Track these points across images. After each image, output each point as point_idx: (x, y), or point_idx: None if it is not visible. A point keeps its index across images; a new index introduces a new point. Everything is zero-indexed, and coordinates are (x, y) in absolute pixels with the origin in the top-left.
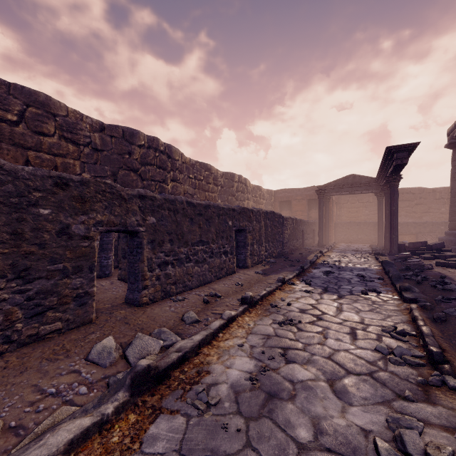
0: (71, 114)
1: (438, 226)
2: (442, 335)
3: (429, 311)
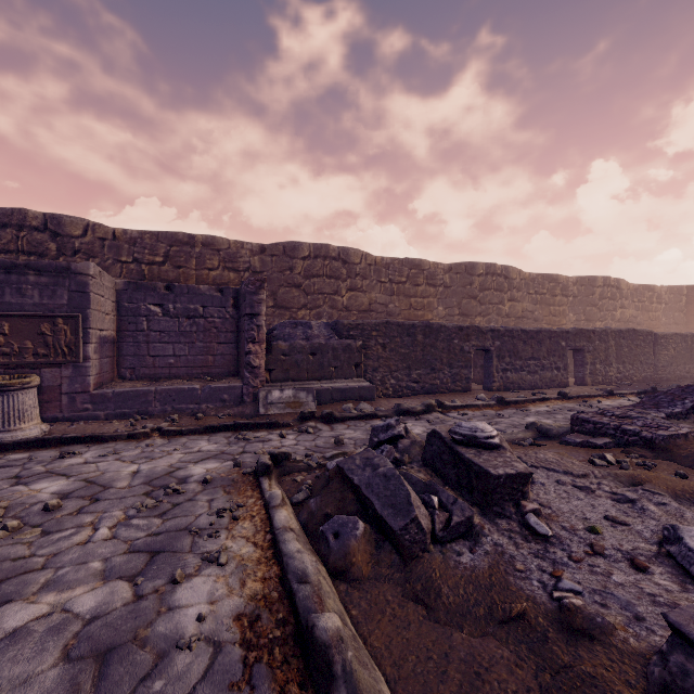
0: (432, 266)
1: None
2: None
3: None
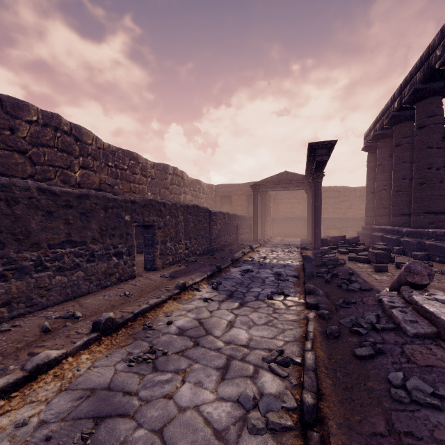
0: None
1: (358, 221)
2: (329, 363)
3: (326, 321)
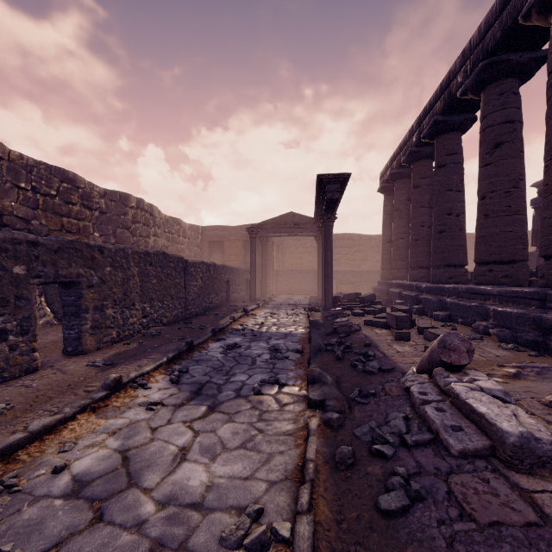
0: None
1: (373, 275)
2: (337, 535)
3: (335, 431)
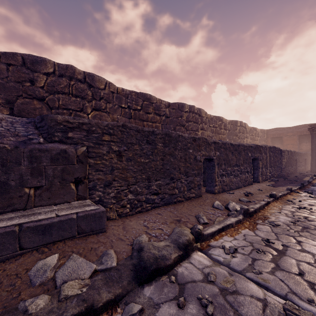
0: (158, 101)
1: None
2: None
3: None
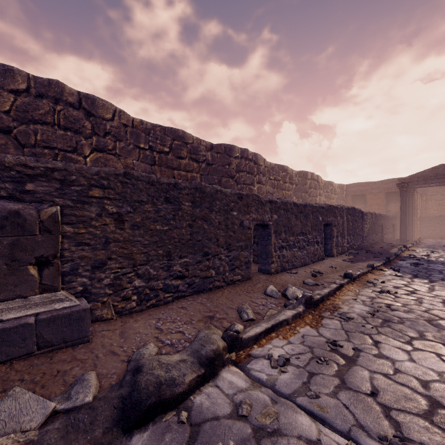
0: (195, 141)
1: None
2: None
3: None
